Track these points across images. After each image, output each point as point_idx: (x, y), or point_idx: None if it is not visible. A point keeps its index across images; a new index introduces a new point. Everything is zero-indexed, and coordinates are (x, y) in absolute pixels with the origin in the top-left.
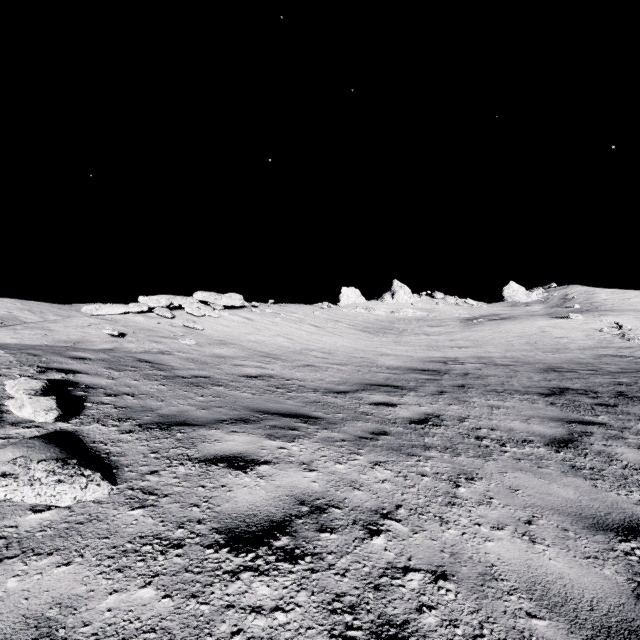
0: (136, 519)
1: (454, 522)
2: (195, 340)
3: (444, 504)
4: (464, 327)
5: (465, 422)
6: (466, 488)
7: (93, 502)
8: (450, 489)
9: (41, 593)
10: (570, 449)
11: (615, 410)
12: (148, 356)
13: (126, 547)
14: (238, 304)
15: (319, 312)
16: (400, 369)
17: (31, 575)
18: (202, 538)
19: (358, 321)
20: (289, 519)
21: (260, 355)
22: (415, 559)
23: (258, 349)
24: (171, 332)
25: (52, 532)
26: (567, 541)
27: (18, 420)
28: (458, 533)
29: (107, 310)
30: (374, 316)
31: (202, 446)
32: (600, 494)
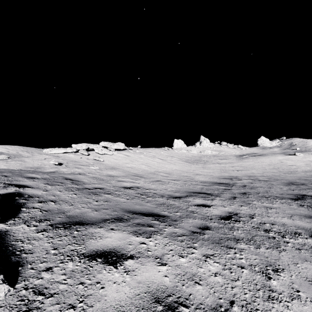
0: None
1: None
2: (99, 167)
3: (266, 299)
4: (238, 160)
5: (254, 218)
6: (276, 280)
7: None
8: (265, 282)
9: None
10: None
11: None
12: (71, 176)
13: None
14: (122, 148)
15: (163, 152)
16: (207, 183)
17: None
18: None
19: (183, 156)
20: None
21: (132, 175)
22: None
23: (131, 171)
24: (87, 162)
25: None
26: None
27: None
28: None
29: (55, 151)
30: (191, 154)
31: (89, 242)
32: None
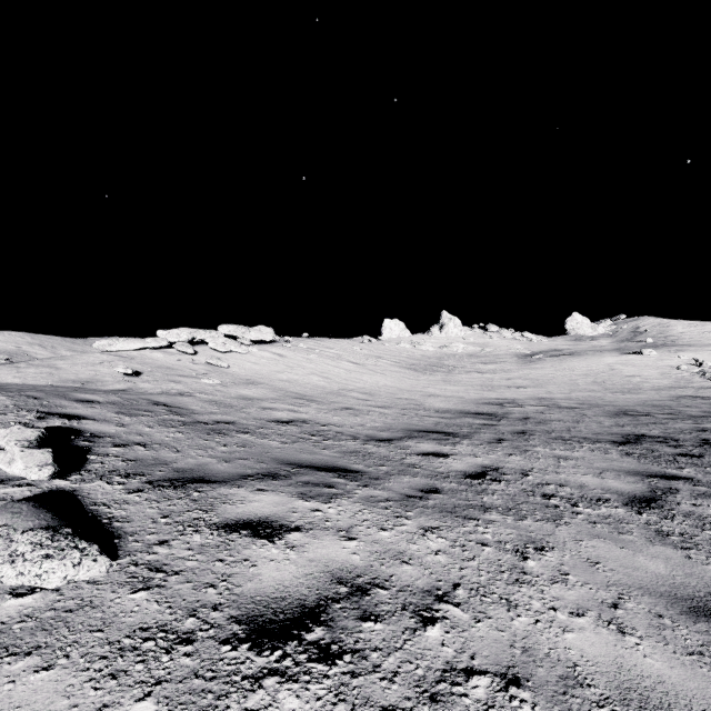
0: (138, 605)
1: (524, 606)
2: (219, 379)
3: (511, 582)
4: (522, 364)
5: (529, 476)
6: (536, 561)
7: (87, 582)
8: (517, 562)
9: (11, 710)
10: (654, 510)
11: (701, 462)
12: (165, 398)
13: (123, 643)
14: (268, 338)
15: (359, 347)
16: (451, 412)
17: (1, 684)
18: (217, 630)
19: (402, 357)
20: (324, 603)
21: (292, 396)
22: (479, 657)
23: (290, 389)
24: (192, 370)
25: (33, 623)
26: (663, 631)
27: (9, 476)
28: (530, 621)
29: (122, 345)
30: (420, 352)
31: (222, 508)
32: (696, 568)
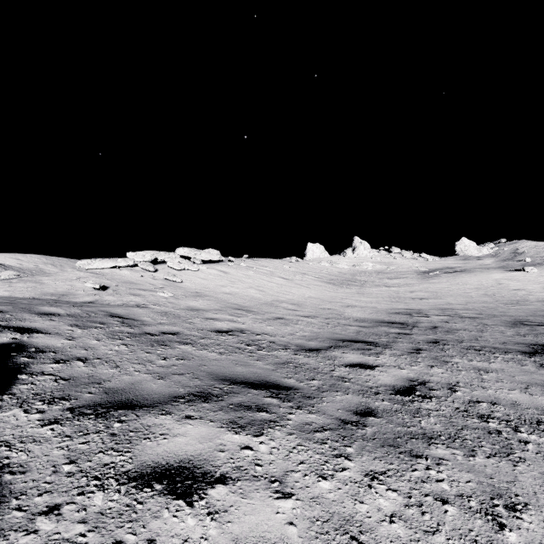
0: None
1: None
2: (173, 292)
3: None
4: (421, 279)
5: (457, 392)
6: (515, 531)
7: None
8: (493, 535)
9: None
10: None
11: None
12: (122, 310)
13: None
14: (215, 259)
15: (288, 266)
16: (367, 321)
17: None
18: None
19: (323, 274)
20: None
21: (232, 307)
22: None
23: (231, 301)
24: (152, 285)
25: None
26: None
27: None
28: None
29: (97, 264)
30: (337, 269)
31: (140, 447)
32: None
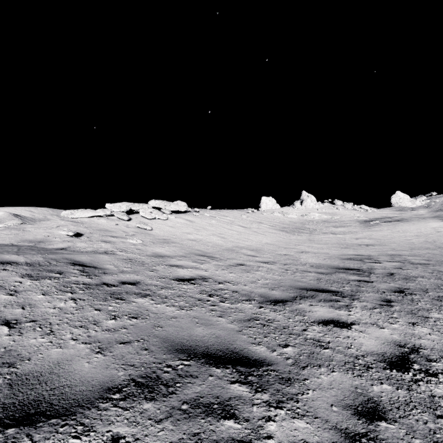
0: None
1: None
2: (142, 239)
3: None
4: (364, 227)
5: None
6: None
7: None
8: None
9: None
10: None
11: None
12: (87, 257)
13: None
14: (183, 209)
15: (245, 215)
16: (324, 267)
17: None
18: None
19: (276, 222)
20: None
21: (196, 254)
22: None
23: (195, 247)
24: (124, 232)
25: None
26: None
27: None
28: None
29: (79, 214)
30: (288, 219)
31: None
32: None
